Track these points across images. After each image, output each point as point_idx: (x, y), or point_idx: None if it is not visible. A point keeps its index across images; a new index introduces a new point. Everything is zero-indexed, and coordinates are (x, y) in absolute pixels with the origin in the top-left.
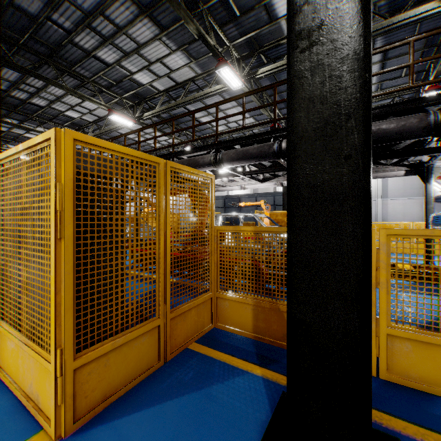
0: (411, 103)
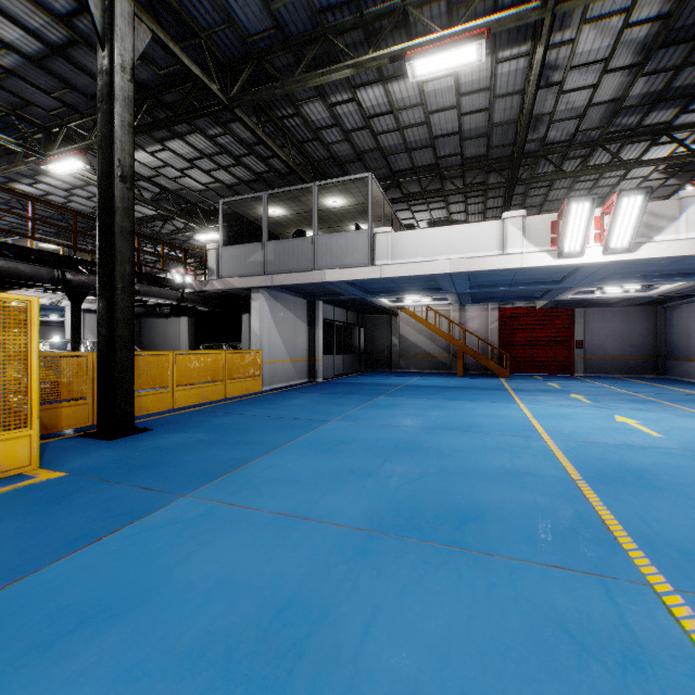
0: (34, 251)
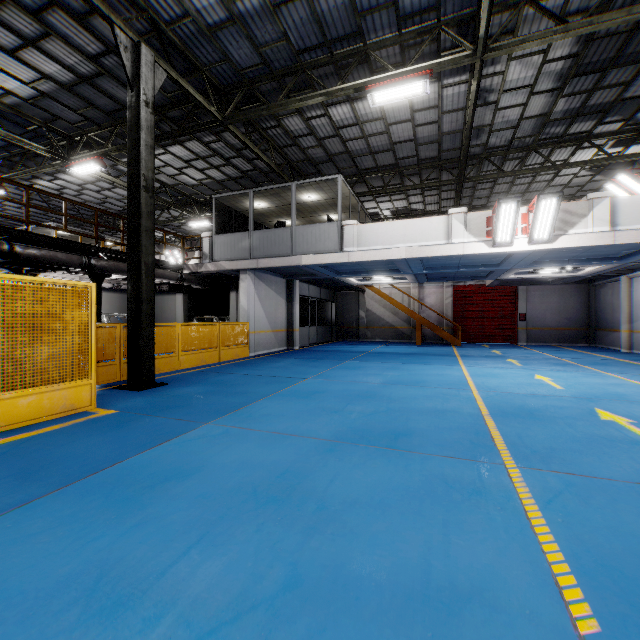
0: (66, 241)
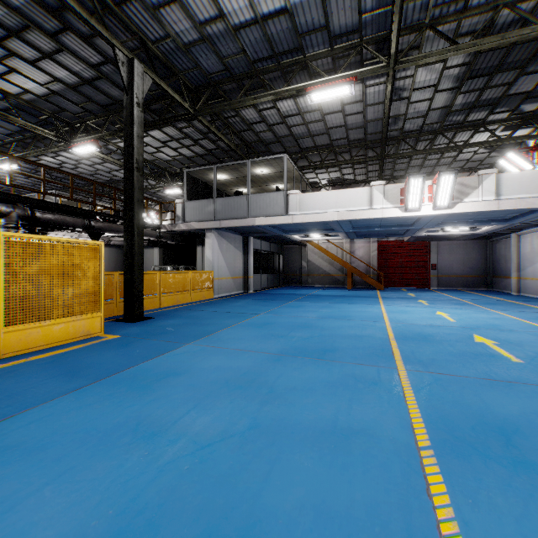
0: (72, 208)
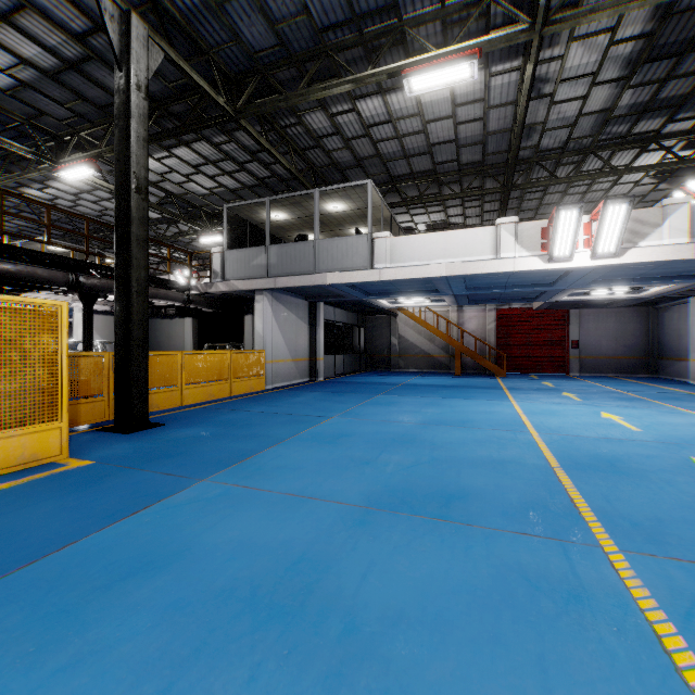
0: (49, 255)
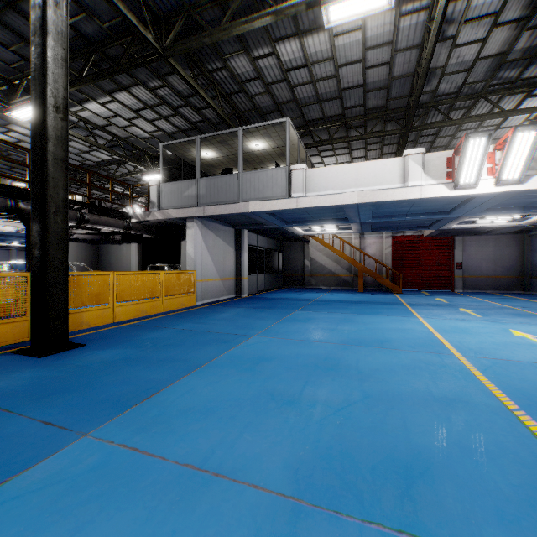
0: None
